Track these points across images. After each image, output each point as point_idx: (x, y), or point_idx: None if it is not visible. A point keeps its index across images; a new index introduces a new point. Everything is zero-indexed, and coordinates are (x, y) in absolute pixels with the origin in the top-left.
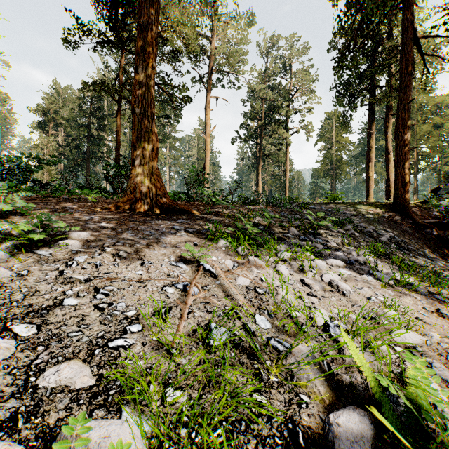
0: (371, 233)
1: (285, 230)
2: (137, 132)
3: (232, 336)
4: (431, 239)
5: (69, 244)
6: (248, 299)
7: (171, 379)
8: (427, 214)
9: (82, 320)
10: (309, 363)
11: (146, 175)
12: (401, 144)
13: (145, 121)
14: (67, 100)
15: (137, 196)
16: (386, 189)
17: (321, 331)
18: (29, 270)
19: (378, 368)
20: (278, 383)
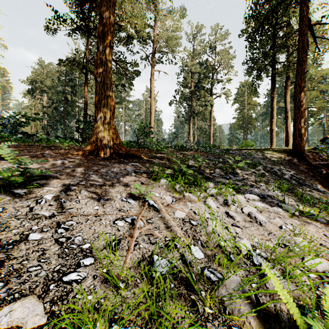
0: (276, 172)
1: (211, 170)
2: (99, 96)
3: (171, 267)
4: (322, 177)
5: (41, 184)
6: (184, 230)
7: (117, 314)
8: (318, 157)
9: (42, 255)
10: (240, 297)
11: (106, 129)
12: (298, 105)
13: (105, 88)
14: (49, 73)
15: (99, 144)
16: (285, 139)
17: (246, 259)
18: (4, 207)
19: (297, 296)
20: (213, 315)
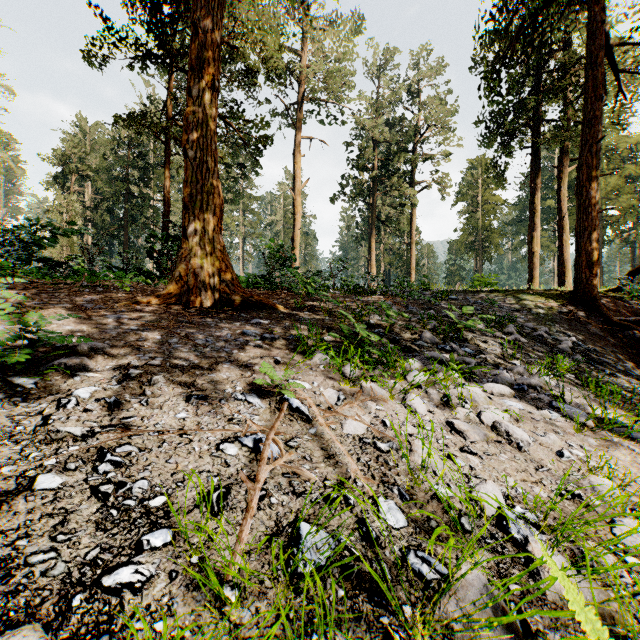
0: (544, 338)
1: (414, 334)
2: (191, 186)
3: (338, 549)
4: (633, 346)
5: (71, 365)
6: (364, 463)
7: None
8: (624, 308)
9: (62, 524)
10: (489, 624)
11: (205, 251)
12: (586, 203)
13: (203, 170)
14: (97, 143)
15: (191, 282)
16: (558, 271)
17: (494, 528)
18: None
19: (609, 612)
20: None
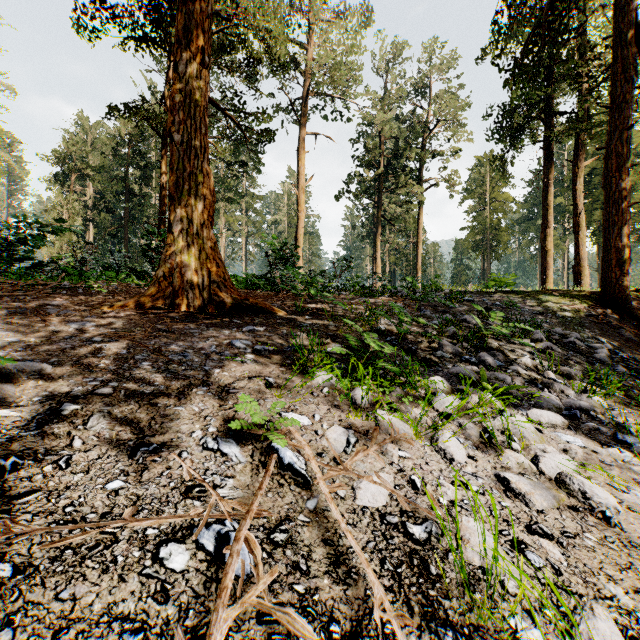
0: (576, 345)
1: (432, 343)
2: (177, 174)
3: None
4: None
5: None
6: (392, 570)
7: None
8: None
9: None
10: None
11: (193, 248)
12: (615, 196)
13: (191, 156)
14: (99, 142)
15: (176, 283)
16: (574, 270)
17: None
18: None
19: None
20: None
